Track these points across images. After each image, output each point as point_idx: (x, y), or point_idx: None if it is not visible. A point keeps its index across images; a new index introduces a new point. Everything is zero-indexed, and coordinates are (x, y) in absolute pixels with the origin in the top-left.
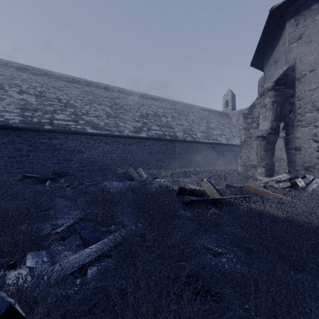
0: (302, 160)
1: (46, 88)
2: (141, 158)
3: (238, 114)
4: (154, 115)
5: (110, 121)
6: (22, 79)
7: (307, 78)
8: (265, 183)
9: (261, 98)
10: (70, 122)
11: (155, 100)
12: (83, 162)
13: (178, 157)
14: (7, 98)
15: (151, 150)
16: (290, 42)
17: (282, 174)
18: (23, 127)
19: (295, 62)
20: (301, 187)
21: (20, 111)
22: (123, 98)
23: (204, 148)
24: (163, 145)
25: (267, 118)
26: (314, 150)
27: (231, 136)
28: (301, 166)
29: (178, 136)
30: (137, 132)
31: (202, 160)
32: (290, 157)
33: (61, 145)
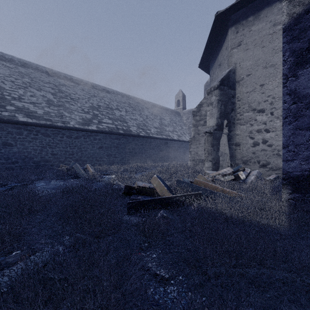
0: (241, 155)
1: None
2: (90, 153)
3: (187, 113)
4: (106, 107)
5: (52, 110)
6: None
7: (245, 81)
8: (213, 177)
9: (208, 97)
10: None
11: (108, 92)
12: (12, 158)
13: (131, 152)
14: None
15: (102, 144)
16: (232, 47)
17: (225, 167)
18: None
19: (235, 66)
20: (242, 179)
21: None
22: (71, 86)
23: (157, 144)
24: (116, 140)
25: (213, 115)
26: (250, 145)
27: (182, 133)
28: (240, 160)
29: (131, 130)
30: (85, 124)
31: (156, 155)
32: (232, 152)
33: None
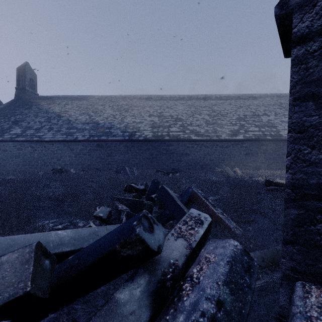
0: None
1: (163, 109)
2: (237, 159)
3: None
4: (252, 115)
5: (209, 128)
6: (149, 106)
7: None
8: None
9: None
10: (180, 133)
11: (254, 99)
12: (189, 162)
13: (281, 157)
14: (144, 122)
15: (248, 151)
16: None
17: None
18: (154, 140)
19: None
20: None
21: (151, 129)
22: (220, 104)
23: None
24: (262, 146)
25: None
26: None
27: None
28: None
29: (281, 135)
30: (233, 135)
31: None
32: None
33: (174, 150)
